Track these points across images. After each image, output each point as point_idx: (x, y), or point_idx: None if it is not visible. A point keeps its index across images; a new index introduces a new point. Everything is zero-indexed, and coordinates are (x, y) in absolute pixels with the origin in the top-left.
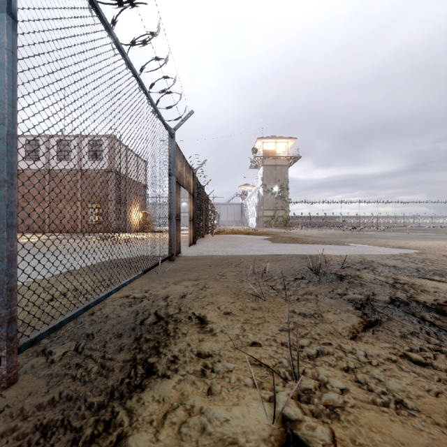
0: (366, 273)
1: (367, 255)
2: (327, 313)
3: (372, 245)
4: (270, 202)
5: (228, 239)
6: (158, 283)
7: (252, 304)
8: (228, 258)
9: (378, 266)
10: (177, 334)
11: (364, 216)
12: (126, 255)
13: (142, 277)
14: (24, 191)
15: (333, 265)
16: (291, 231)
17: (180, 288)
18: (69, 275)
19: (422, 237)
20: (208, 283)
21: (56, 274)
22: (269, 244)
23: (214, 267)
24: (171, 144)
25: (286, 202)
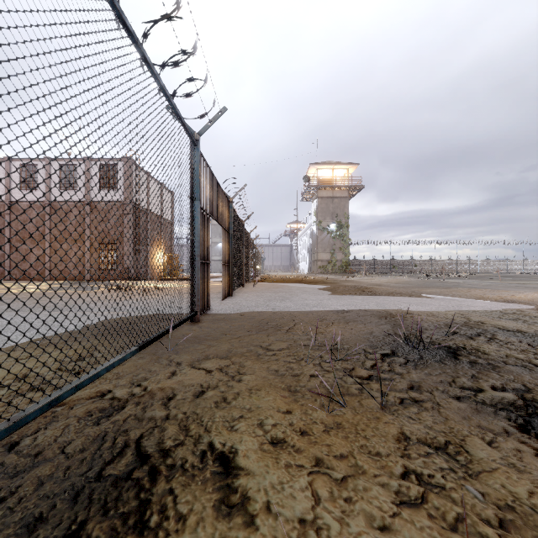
0: (487, 344)
1: (468, 312)
2: (473, 445)
3: (466, 298)
4: (326, 243)
5: (274, 289)
6: (163, 364)
7: (323, 416)
8: (276, 317)
9: (497, 331)
10: (166, 523)
11: (440, 260)
12: (133, 313)
13: (142, 353)
14: (18, 229)
15: (430, 330)
16: (353, 278)
17: (197, 377)
18: (31, 348)
19: (523, 287)
20: (245, 366)
21: (12, 346)
22: (330, 295)
23: (255, 334)
24: (194, 156)
25: (345, 242)
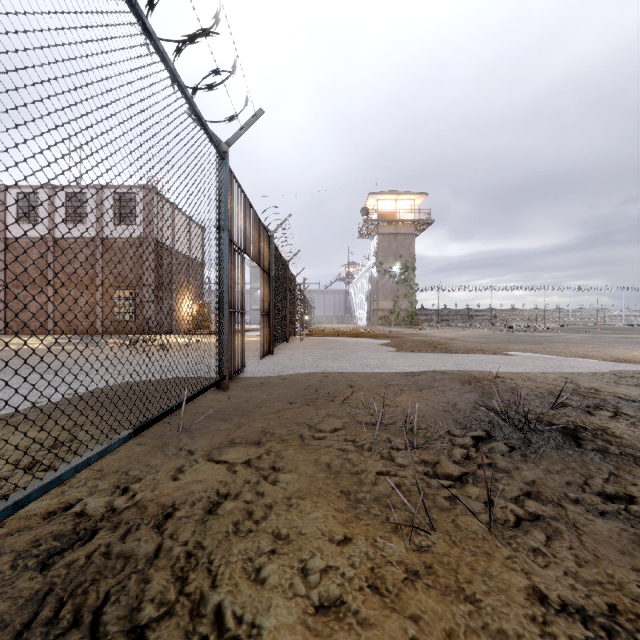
0: (613, 422)
1: (574, 375)
2: None
3: (566, 356)
4: (388, 289)
5: (326, 344)
6: (169, 455)
7: (401, 550)
8: (328, 382)
9: (620, 402)
10: None
11: (525, 310)
12: (144, 377)
13: (142, 435)
14: (15, 271)
15: (531, 400)
16: (422, 332)
17: (214, 477)
18: None
19: (631, 342)
20: (284, 457)
21: None
22: (394, 353)
23: (299, 407)
24: (221, 172)
25: (411, 288)
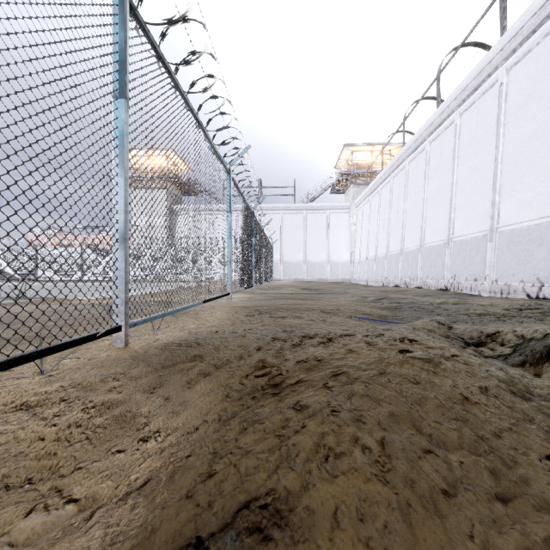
0: None
1: None
2: None
3: None
4: None
5: None
6: None
7: None
8: None
9: None
10: None
11: None
12: None
13: None
14: None
15: None
16: None
17: None
18: None
19: None
20: None
21: None
22: None
23: None
24: None
25: None
